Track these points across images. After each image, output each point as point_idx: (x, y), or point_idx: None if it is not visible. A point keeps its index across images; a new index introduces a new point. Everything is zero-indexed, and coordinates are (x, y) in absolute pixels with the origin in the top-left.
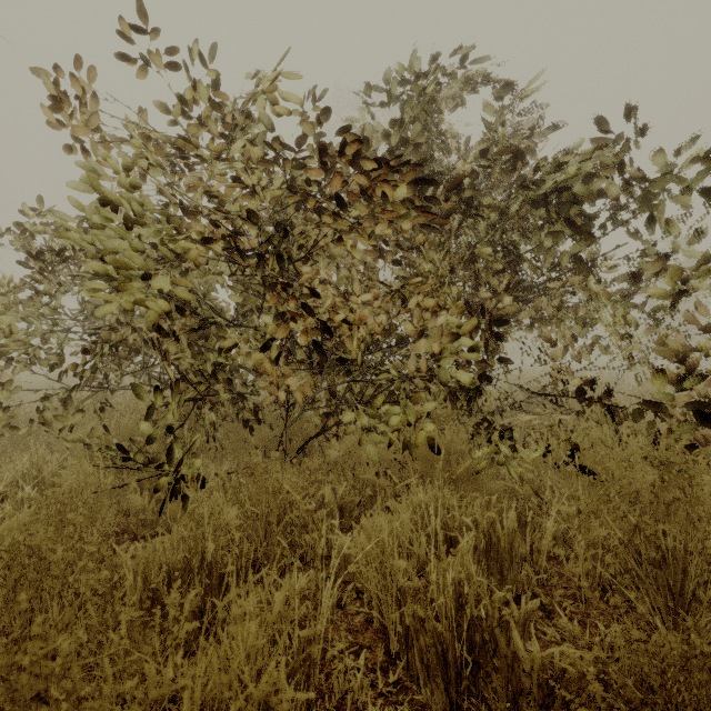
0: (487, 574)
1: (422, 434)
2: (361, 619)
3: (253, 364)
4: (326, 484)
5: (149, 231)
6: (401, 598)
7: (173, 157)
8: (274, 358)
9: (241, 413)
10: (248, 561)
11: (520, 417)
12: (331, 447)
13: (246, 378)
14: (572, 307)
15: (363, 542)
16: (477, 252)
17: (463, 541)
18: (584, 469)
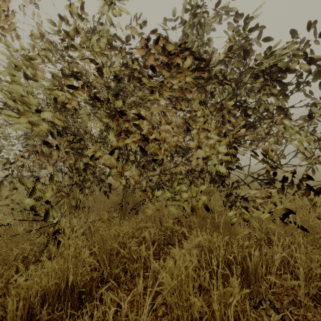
0: (240, 288)
1: (200, 203)
2: (166, 320)
3: (106, 163)
4: (145, 229)
5: (39, 83)
6: (192, 313)
7: (63, 51)
8: (116, 159)
9: (102, 189)
10: (99, 277)
11: (249, 191)
12: (148, 207)
13: (105, 170)
14: (272, 134)
15: (168, 280)
16: (224, 105)
17: (244, 291)
18: (295, 223)
